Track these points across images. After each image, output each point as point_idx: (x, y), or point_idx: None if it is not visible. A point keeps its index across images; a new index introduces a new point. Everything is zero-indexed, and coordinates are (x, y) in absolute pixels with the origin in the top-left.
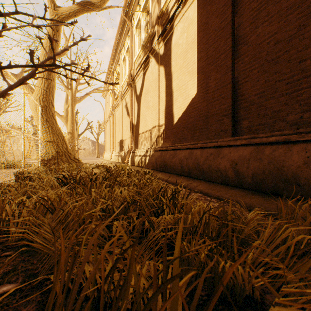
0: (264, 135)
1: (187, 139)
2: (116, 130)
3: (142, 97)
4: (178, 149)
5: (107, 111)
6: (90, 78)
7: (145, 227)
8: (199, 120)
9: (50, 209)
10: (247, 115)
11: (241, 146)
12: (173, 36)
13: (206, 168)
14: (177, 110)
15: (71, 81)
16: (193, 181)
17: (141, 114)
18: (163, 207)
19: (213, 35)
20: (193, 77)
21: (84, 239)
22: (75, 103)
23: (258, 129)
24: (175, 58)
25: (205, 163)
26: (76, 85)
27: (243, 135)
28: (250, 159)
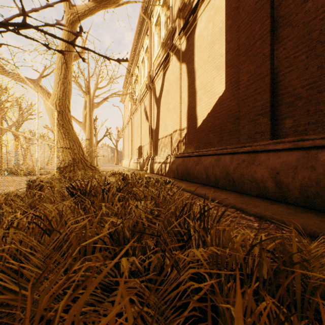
0: (317, 137)
1: (213, 143)
2: (134, 136)
3: (162, 99)
4: (202, 156)
5: (125, 116)
6: (108, 83)
7: (166, 261)
8: (228, 121)
9: (47, 229)
10: (291, 113)
11: (284, 151)
12: (197, 28)
13: (237, 177)
14: (201, 111)
15: (89, 86)
16: (221, 192)
17: (160, 118)
18: (188, 228)
19: (245, 20)
20: (220, 72)
21: (59, 309)
22: (93, 108)
23: (307, 129)
24: (198, 53)
25: (236, 171)
26: (94, 90)
27: (285, 138)
28: (297, 167)
